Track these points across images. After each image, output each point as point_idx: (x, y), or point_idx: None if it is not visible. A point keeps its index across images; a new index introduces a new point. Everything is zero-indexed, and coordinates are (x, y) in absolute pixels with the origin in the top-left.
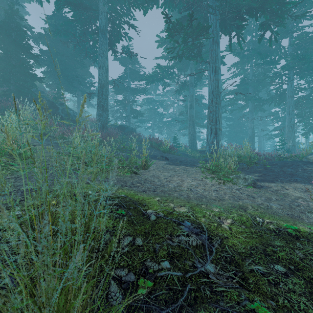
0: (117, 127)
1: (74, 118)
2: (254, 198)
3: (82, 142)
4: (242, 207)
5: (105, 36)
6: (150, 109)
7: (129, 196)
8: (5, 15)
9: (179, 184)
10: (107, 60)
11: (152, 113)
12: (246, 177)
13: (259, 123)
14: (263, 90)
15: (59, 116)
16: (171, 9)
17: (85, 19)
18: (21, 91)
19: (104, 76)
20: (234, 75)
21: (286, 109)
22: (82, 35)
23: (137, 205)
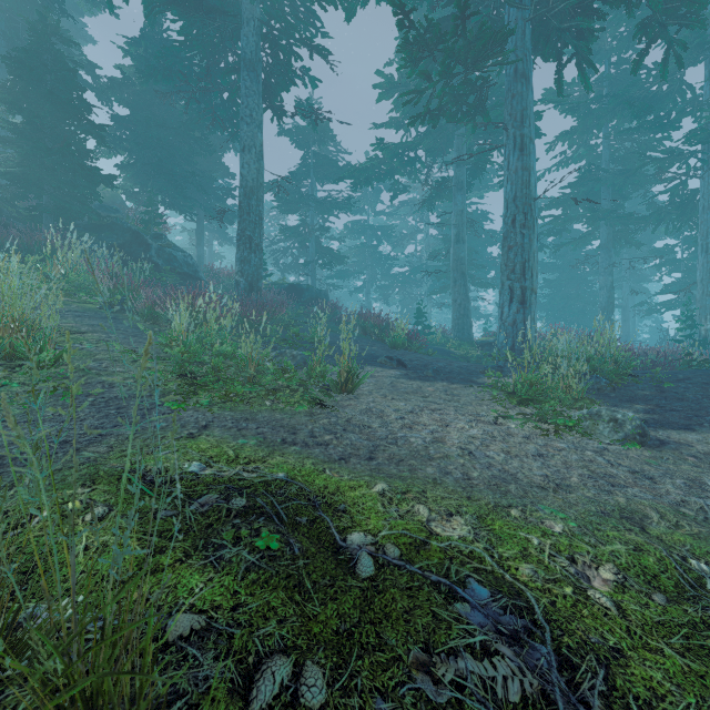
0: (284, 290)
1: (186, 269)
2: (654, 481)
3: (192, 324)
4: (629, 514)
5: (257, 77)
6: (361, 246)
7: (300, 478)
8: (29, 36)
9: (437, 435)
10: (260, 132)
11: (367, 255)
12: (617, 416)
13: (624, 276)
14: (634, 195)
15: (152, 264)
16: (412, 4)
17: (211, 38)
18: (65, 208)
19: (253, 168)
20: (562, 161)
21: (699, 240)
22: (205, 78)
23: (320, 509)
